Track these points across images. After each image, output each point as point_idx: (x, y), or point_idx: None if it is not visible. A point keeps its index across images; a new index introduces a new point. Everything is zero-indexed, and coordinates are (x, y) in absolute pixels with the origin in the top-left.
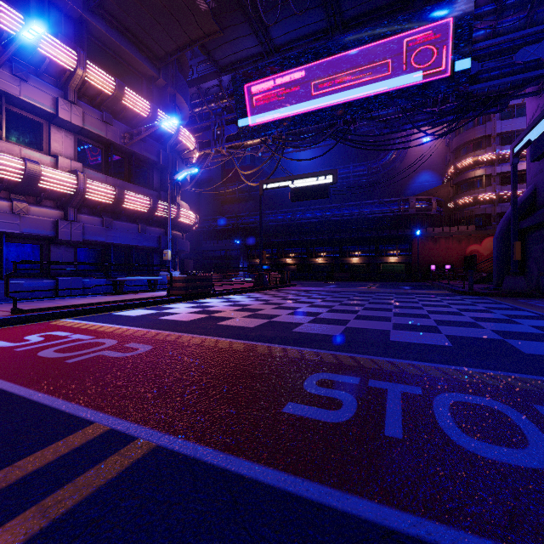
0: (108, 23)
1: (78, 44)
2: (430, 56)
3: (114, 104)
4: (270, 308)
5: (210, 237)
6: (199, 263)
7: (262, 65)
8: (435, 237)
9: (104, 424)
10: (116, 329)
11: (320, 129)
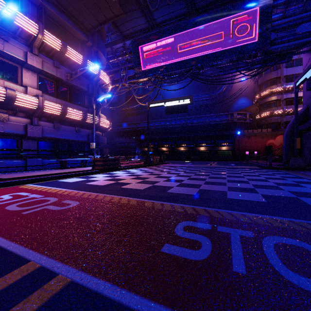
0: (57, 8)
1: (39, 20)
2: (247, 29)
3: (61, 56)
4: (153, 177)
5: (119, 135)
6: (112, 150)
7: (148, 35)
8: (248, 135)
9: (36, 262)
10: (59, 190)
11: (182, 72)
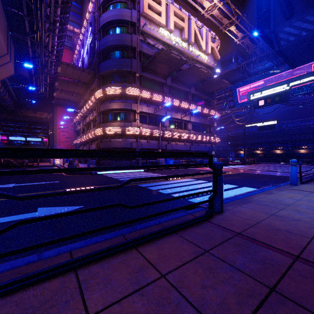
0: (198, 91)
1: (192, 100)
2: None
3: (200, 113)
4: (250, 168)
5: None
6: None
7: (245, 81)
8: None
9: (235, 172)
10: None
11: None
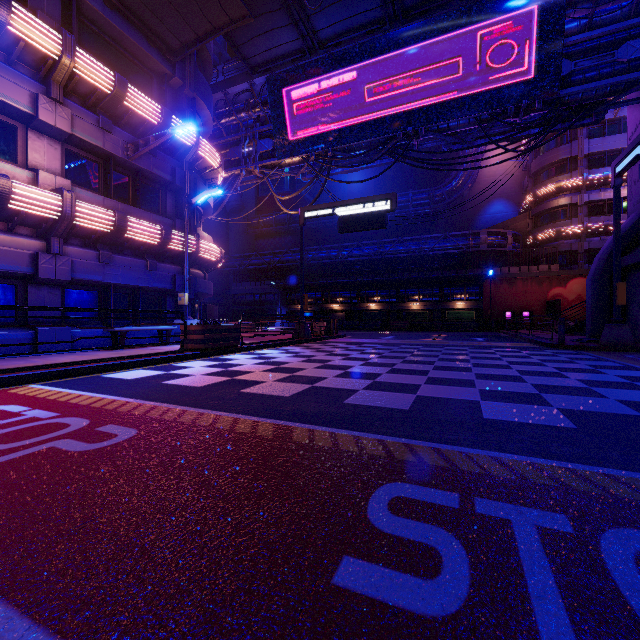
0: (106, 2)
1: (66, 27)
2: (511, 52)
3: (113, 105)
4: (313, 368)
5: (241, 278)
6: (228, 309)
7: (303, 65)
8: (511, 278)
9: None
10: (97, 400)
11: (374, 144)
